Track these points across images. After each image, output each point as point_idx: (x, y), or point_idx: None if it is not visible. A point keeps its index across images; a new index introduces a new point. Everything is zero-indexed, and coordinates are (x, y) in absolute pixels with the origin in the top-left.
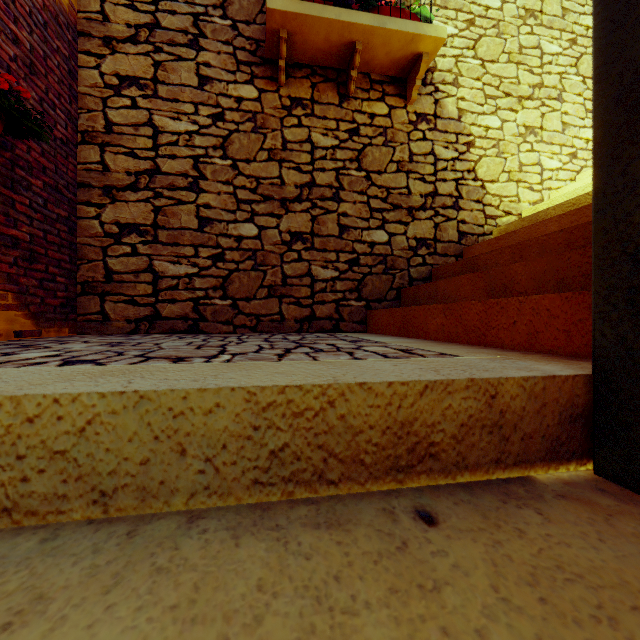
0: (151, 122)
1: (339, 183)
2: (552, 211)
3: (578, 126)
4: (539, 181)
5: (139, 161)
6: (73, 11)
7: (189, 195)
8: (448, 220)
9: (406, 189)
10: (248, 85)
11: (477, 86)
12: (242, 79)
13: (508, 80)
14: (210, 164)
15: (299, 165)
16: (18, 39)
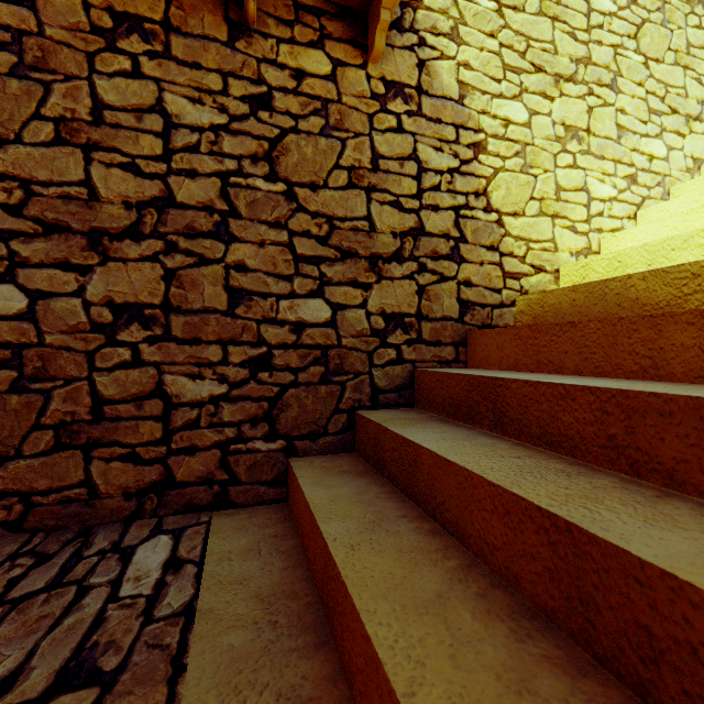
0: None
1: (228, 203)
2: (640, 282)
3: (639, 133)
4: (585, 217)
5: None
6: None
7: None
8: (442, 280)
9: (366, 221)
10: None
11: (490, 46)
12: None
13: (539, 44)
14: None
15: (135, 159)
16: None
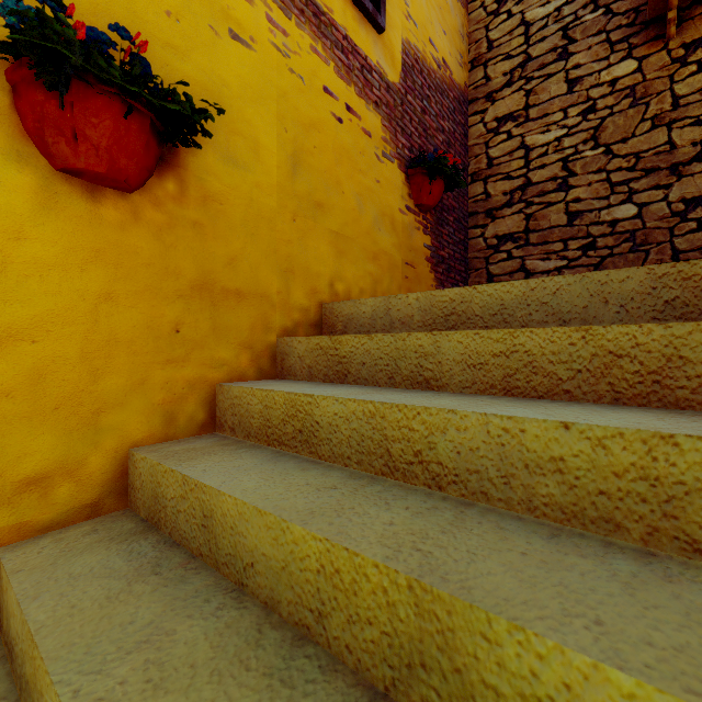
0: (523, 144)
1: None
2: None
3: None
4: None
5: (513, 181)
6: (466, 89)
7: (558, 196)
8: None
9: None
10: (624, 61)
11: None
12: (616, 59)
13: None
14: (579, 159)
15: (698, 118)
16: (443, 129)
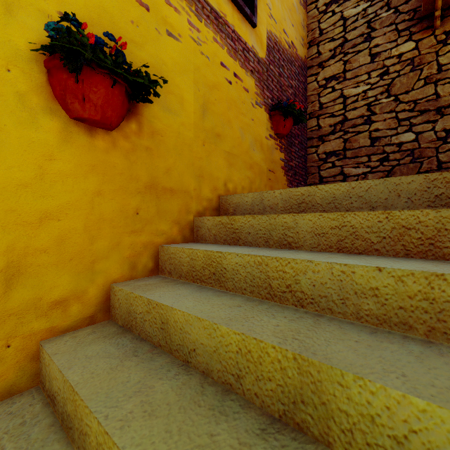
0: (342, 95)
1: None
2: None
3: None
4: None
5: (335, 118)
6: (305, 60)
7: (364, 127)
8: None
9: None
10: (407, 43)
11: None
12: (402, 41)
13: None
14: (378, 104)
15: None
16: (292, 86)
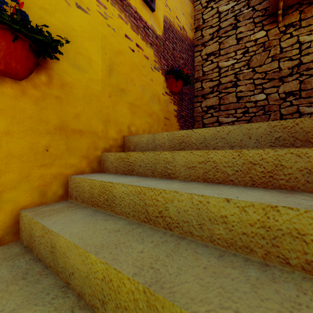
0: (218, 66)
1: None
2: None
3: None
4: None
5: (213, 82)
6: (193, 40)
7: (232, 89)
8: None
9: None
10: (260, 31)
11: None
12: (257, 30)
13: None
14: (241, 73)
15: (290, 57)
16: (183, 57)
